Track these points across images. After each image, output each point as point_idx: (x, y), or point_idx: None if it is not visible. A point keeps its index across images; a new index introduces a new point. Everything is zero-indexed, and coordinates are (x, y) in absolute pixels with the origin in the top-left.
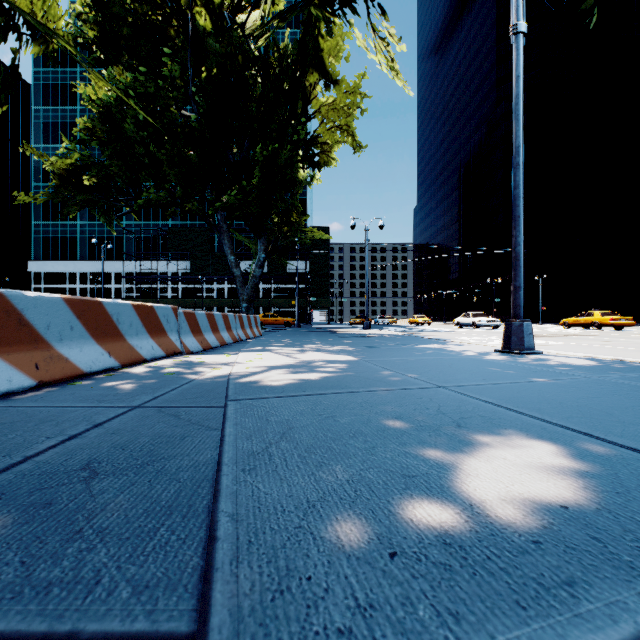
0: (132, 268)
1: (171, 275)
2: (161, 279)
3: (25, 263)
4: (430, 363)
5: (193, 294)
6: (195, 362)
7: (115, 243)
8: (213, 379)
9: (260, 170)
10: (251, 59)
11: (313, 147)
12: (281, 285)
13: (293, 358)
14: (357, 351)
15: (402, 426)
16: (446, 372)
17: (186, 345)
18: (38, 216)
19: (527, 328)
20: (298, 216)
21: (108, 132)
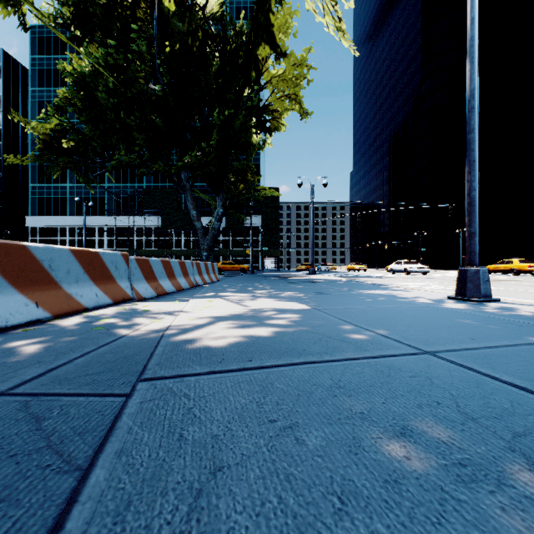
0: (113, 223)
1: (145, 229)
2: (137, 232)
3: (24, 219)
4: (391, 313)
5: (164, 245)
6: (139, 311)
7: (98, 202)
8: (144, 336)
9: (218, 133)
10: (210, 35)
11: (265, 114)
12: (238, 237)
13: (243, 306)
14: (308, 298)
15: (426, 464)
16: (417, 326)
17: (138, 291)
18: (34, 180)
19: (483, 275)
20: (252, 176)
21: (83, 100)
